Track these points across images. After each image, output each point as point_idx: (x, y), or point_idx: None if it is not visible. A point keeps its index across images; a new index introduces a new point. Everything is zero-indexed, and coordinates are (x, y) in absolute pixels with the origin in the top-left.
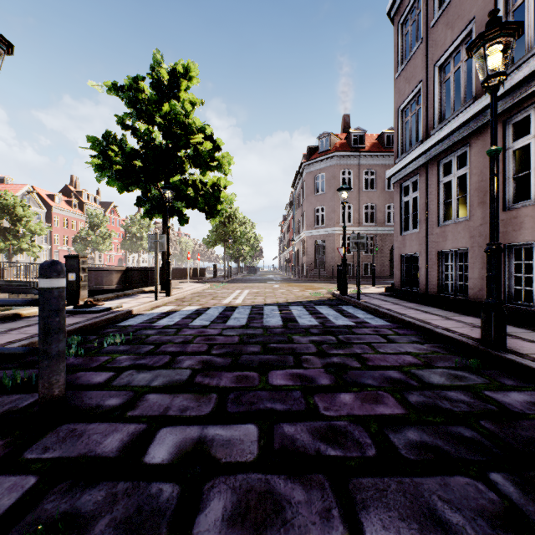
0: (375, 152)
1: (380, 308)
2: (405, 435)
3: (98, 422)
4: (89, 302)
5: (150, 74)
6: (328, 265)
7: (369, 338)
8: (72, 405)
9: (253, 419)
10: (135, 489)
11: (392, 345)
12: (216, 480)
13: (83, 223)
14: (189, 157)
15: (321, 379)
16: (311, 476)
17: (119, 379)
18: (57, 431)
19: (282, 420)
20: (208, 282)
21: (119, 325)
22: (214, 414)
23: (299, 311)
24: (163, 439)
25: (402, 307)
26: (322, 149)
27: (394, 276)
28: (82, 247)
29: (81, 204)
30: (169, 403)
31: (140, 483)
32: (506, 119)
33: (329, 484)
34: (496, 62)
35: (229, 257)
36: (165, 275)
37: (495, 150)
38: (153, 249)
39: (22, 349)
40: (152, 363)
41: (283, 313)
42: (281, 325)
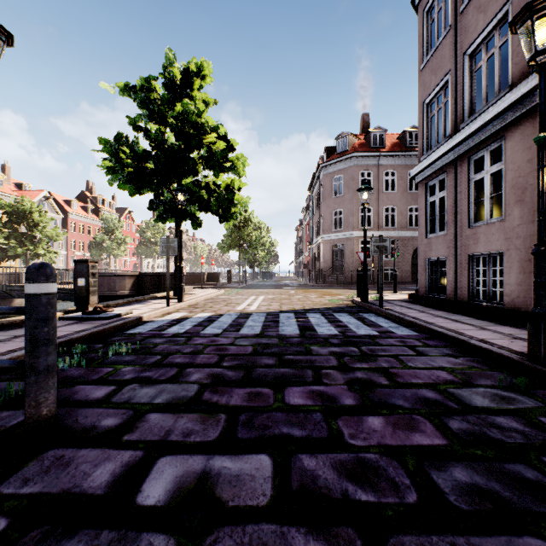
0: (396, 152)
1: (405, 316)
2: (450, 474)
3: (89, 448)
4: (99, 308)
5: (162, 74)
6: (346, 270)
7: (395, 350)
8: (64, 426)
9: (267, 447)
10: (120, 542)
11: (422, 358)
12: (220, 532)
13: (98, 229)
14: (202, 158)
15: (344, 399)
16: (338, 531)
17: (119, 395)
18: (42, 458)
19: (300, 450)
20: (222, 288)
21: (128, 333)
22: (222, 440)
23: (317, 319)
24: (161, 472)
25: (429, 315)
26: (340, 149)
27: (419, 281)
28: (97, 252)
29: (97, 209)
30: (171, 425)
31: (128, 533)
32: None
33: (362, 543)
34: (545, 36)
35: (244, 262)
36: (177, 280)
37: (544, 137)
38: (164, 253)
39: (8, 363)
40: (157, 376)
41: (300, 321)
42: (298, 334)
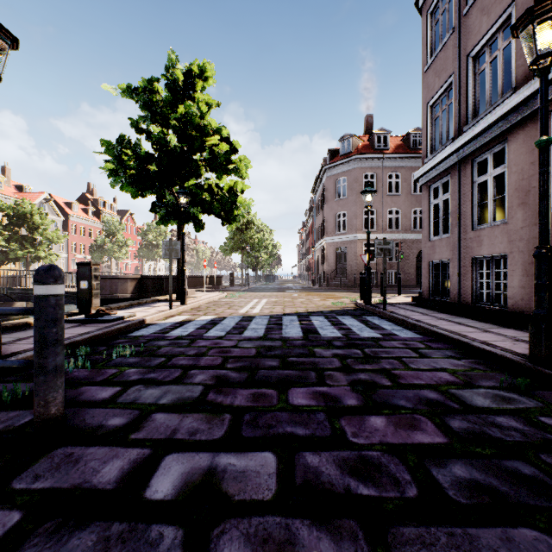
0: (400, 154)
1: (409, 318)
2: (450, 470)
3: (97, 446)
4: (101, 311)
5: (164, 76)
6: (349, 273)
7: (398, 352)
8: (72, 425)
9: (271, 445)
10: (131, 532)
11: (425, 360)
12: (226, 523)
13: (99, 231)
14: (204, 160)
15: (347, 399)
16: (340, 523)
17: (125, 396)
18: (51, 456)
19: (304, 448)
20: (225, 291)
21: (131, 335)
22: (227, 438)
23: (320, 321)
24: (168, 468)
25: (432, 318)
26: (343, 151)
27: (423, 284)
28: (98, 255)
29: (98, 212)
30: (177, 424)
31: (138, 525)
32: (551, 111)
33: (363, 534)
34: (546, 40)
35: (246, 265)
36: (180, 283)
37: (545, 141)
38: (167, 256)
39: (17, 363)
40: (162, 377)
41: (303, 324)
42: (301, 337)
